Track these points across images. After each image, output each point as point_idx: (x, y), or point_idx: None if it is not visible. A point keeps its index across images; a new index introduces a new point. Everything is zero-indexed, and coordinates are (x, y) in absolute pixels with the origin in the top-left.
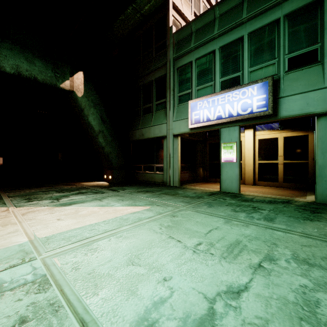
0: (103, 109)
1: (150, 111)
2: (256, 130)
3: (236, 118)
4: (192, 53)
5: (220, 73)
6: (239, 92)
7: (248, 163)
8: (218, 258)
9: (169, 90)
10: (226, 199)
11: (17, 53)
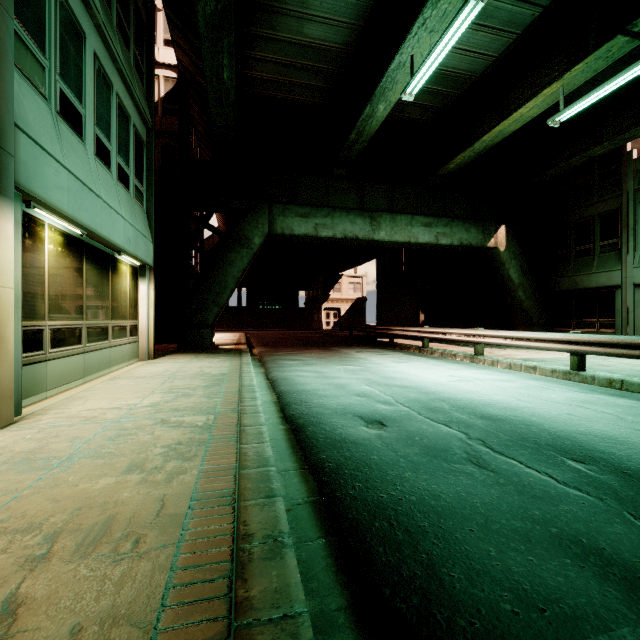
0: (523, 258)
1: (590, 253)
2: None
3: None
4: None
5: None
6: None
7: None
8: None
9: (626, 229)
10: None
11: (460, 227)
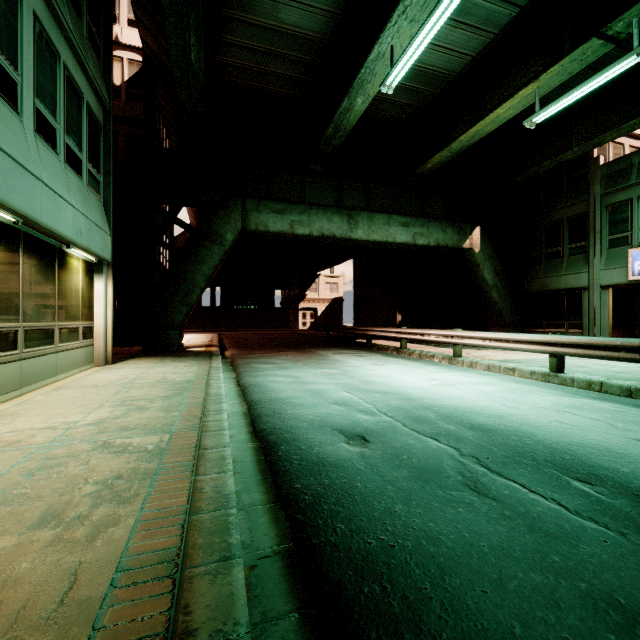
0: (497, 260)
1: (559, 256)
2: None
3: None
4: (632, 189)
5: None
6: None
7: None
8: None
9: (593, 232)
10: None
11: (437, 228)
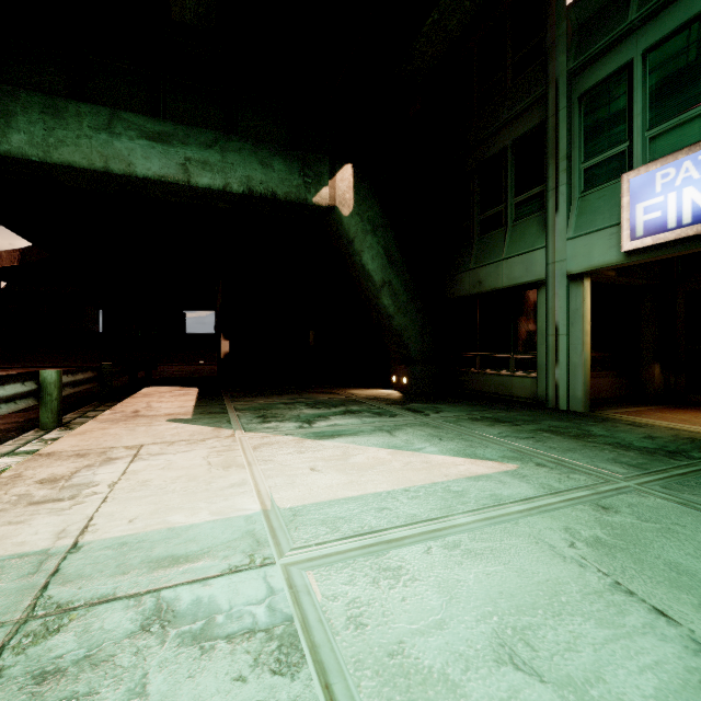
0: (391, 234)
1: (500, 223)
2: None
3: None
4: (631, 39)
5: None
6: None
7: None
8: None
9: (554, 159)
10: None
11: (248, 155)
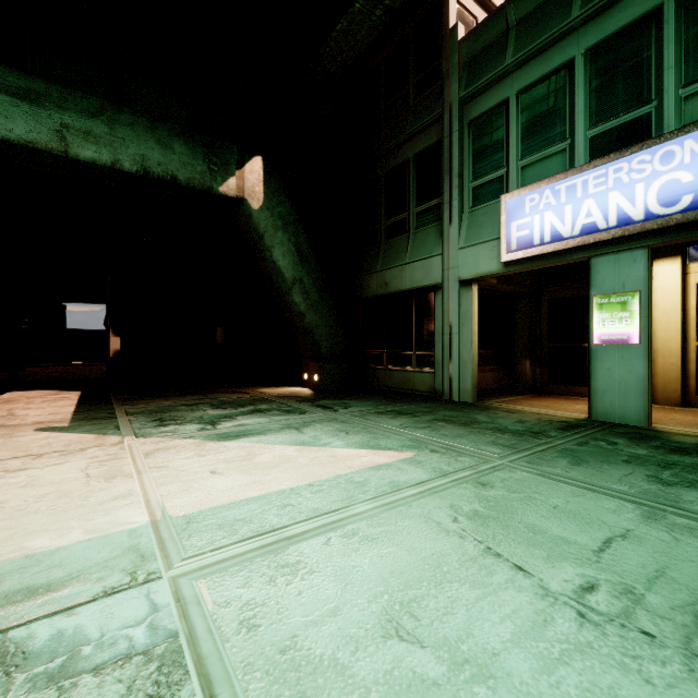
0: (303, 232)
1: (404, 229)
2: (689, 259)
3: (642, 226)
4: (508, 80)
5: (588, 116)
6: (653, 155)
7: (664, 347)
8: (678, 655)
9: (449, 176)
10: (615, 442)
11: (143, 131)
